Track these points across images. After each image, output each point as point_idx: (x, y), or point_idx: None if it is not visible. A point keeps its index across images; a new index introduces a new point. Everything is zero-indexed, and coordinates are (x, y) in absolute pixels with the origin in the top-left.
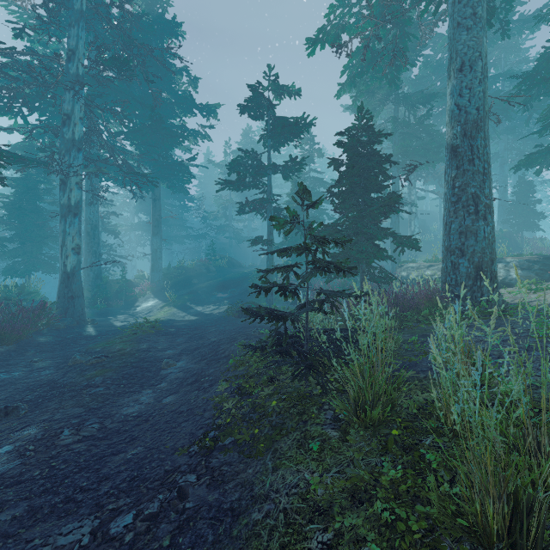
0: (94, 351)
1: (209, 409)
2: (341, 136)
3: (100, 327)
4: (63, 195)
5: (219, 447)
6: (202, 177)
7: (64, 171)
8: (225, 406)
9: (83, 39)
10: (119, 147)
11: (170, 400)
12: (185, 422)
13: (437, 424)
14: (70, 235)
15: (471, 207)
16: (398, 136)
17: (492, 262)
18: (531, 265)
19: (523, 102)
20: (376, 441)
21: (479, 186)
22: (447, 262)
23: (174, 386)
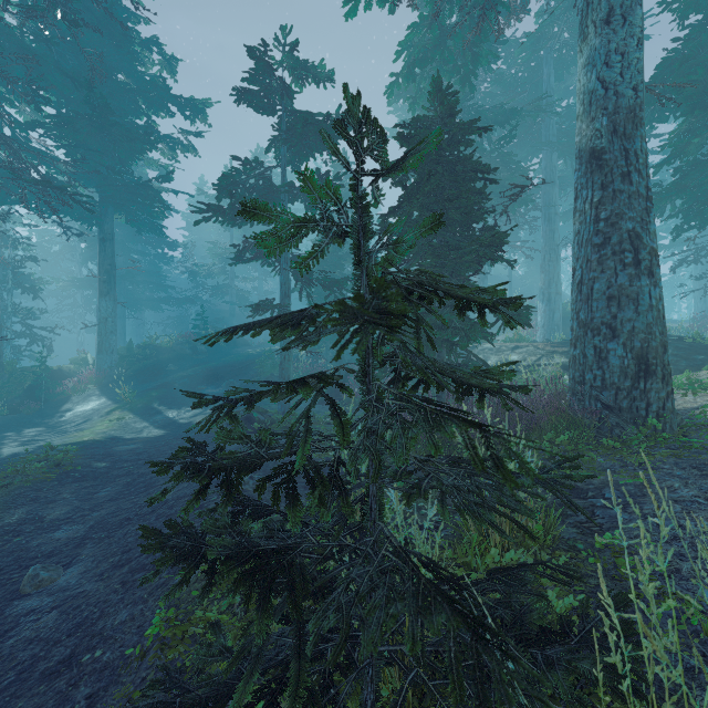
0: None
1: None
2: (405, 128)
3: None
4: None
5: None
6: (192, 217)
7: None
8: None
9: None
10: (36, 149)
11: None
12: None
13: None
14: None
15: (627, 254)
16: None
17: (665, 349)
18: None
19: None
20: None
21: (641, 219)
22: (585, 347)
23: (7, 680)
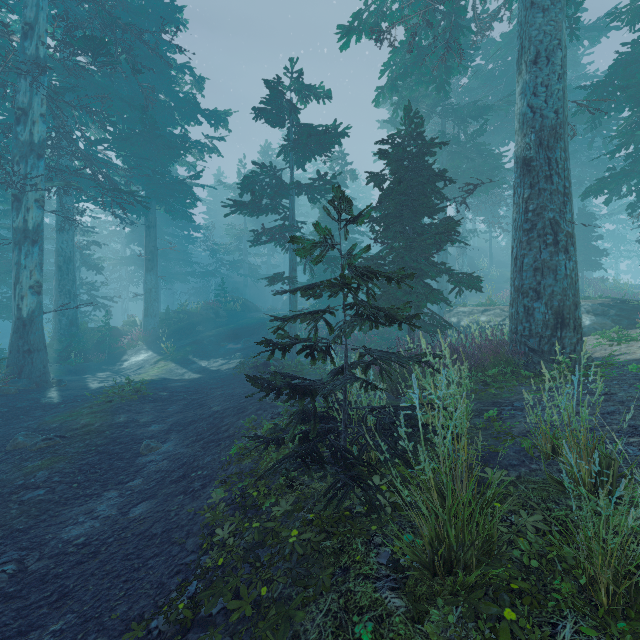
0: (49, 427)
1: (195, 532)
2: (383, 144)
3: (67, 391)
4: (16, 216)
5: (200, 621)
6: (211, 202)
7: (17, 184)
8: (218, 533)
9: (46, 11)
10: (102, 159)
11: (141, 510)
12: (155, 557)
13: (575, 588)
14: (27, 268)
15: (549, 236)
16: (446, 155)
17: (576, 307)
18: (606, 309)
19: (592, 118)
20: (474, 625)
21: (559, 210)
22: (518, 306)
23: (152, 484)
